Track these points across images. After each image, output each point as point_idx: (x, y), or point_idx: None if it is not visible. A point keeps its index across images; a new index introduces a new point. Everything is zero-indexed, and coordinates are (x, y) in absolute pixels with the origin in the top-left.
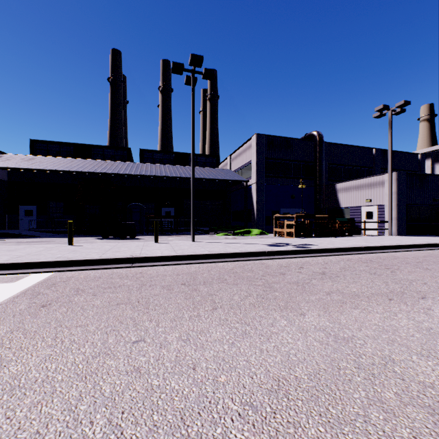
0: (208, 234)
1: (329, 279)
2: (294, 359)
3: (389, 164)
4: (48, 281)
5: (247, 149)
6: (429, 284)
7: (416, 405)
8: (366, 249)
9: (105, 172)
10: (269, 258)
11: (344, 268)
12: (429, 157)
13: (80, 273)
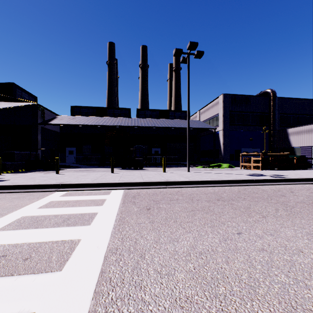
0: None
1: None
2: None
3: None
4: (128, 195)
5: (215, 105)
6: None
7: None
8: None
9: (120, 125)
10: (258, 184)
11: None
12: None
13: (140, 190)
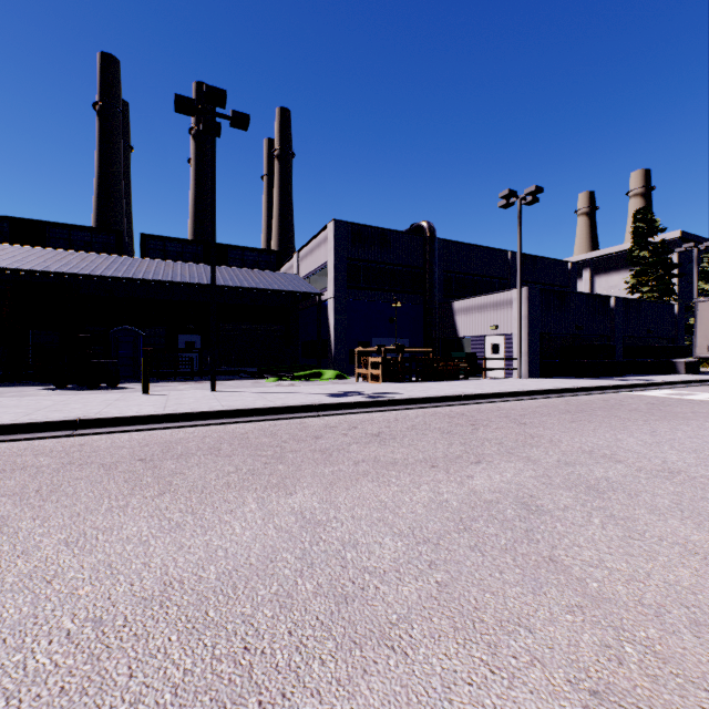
0: (254, 378)
1: (378, 443)
2: (220, 554)
3: (518, 276)
4: None
5: (323, 244)
6: (504, 444)
7: (329, 595)
8: (468, 398)
9: (67, 272)
10: (317, 414)
11: (415, 426)
12: (588, 267)
13: None
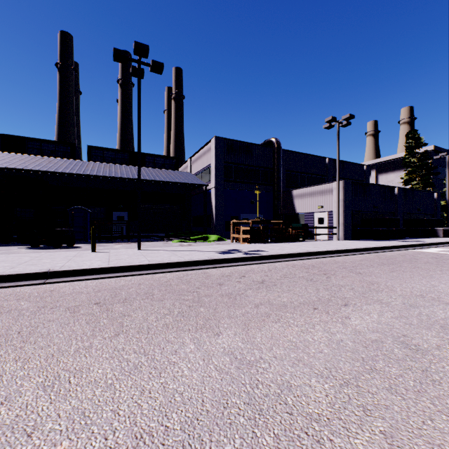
0: (163, 240)
1: (265, 288)
2: (178, 399)
3: (337, 173)
4: None
5: (207, 152)
6: (355, 289)
7: None
8: (312, 254)
9: (39, 170)
10: (214, 266)
11: (285, 275)
12: (374, 168)
13: None
